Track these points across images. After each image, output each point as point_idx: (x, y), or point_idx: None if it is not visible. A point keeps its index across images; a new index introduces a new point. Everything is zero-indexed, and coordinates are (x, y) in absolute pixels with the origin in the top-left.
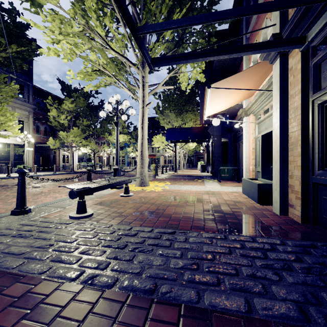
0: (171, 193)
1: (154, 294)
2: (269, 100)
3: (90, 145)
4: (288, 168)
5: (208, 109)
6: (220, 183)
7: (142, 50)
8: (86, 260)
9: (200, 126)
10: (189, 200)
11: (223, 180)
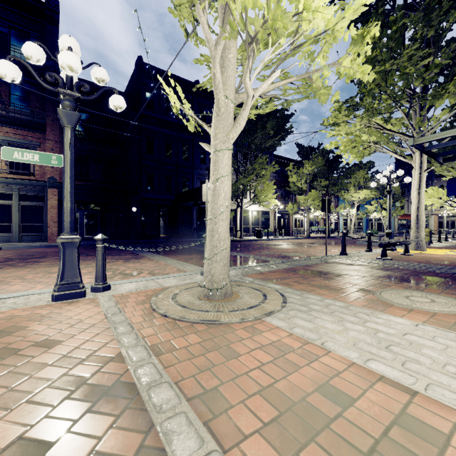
0: None
1: (454, 274)
2: None
3: None
4: None
5: None
6: None
7: (436, 160)
8: (412, 267)
9: None
10: None
11: None
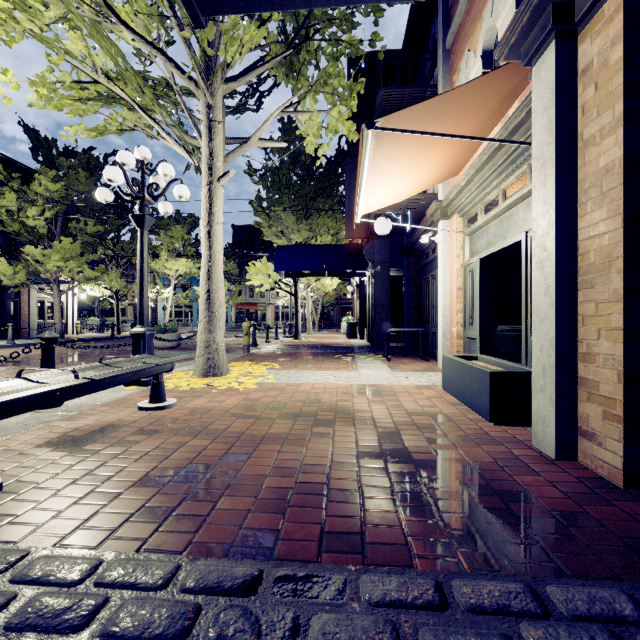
0: (279, 394)
1: None
2: (499, 179)
3: (106, 280)
4: (578, 335)
5: (366, 194)
6: (390, 362)
7: None
8: None
9: (347, 244)
10: (321, 416)
11: (393, 355)
